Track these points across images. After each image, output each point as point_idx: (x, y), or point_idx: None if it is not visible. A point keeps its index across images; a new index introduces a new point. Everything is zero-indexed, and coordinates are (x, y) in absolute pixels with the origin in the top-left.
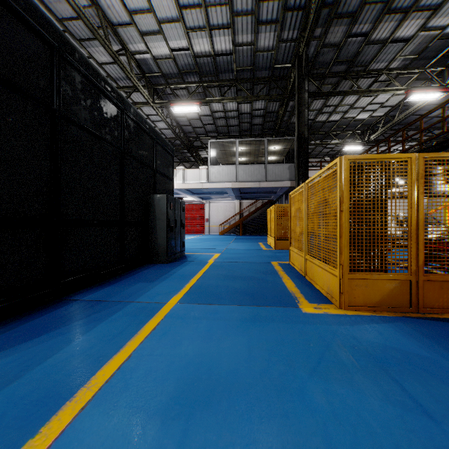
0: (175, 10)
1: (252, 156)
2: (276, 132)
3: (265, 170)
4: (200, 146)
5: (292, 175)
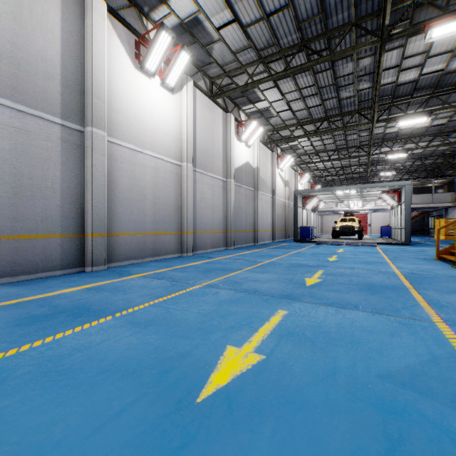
0: (400, 149)
1: (416, 185)
2: (439, 173)
3: (431, 197)
4: (376, 181)
5: (452, 199)
